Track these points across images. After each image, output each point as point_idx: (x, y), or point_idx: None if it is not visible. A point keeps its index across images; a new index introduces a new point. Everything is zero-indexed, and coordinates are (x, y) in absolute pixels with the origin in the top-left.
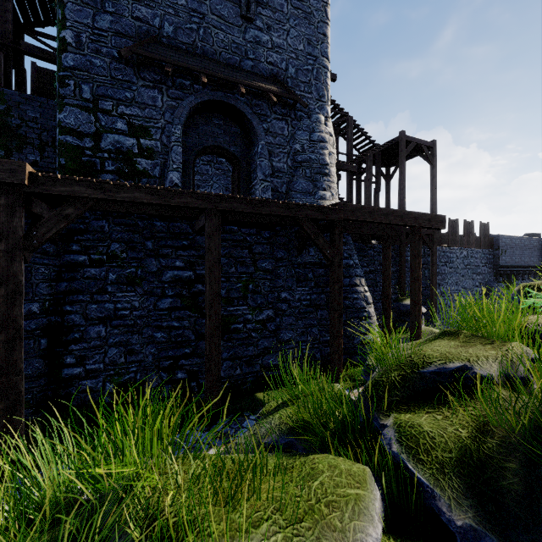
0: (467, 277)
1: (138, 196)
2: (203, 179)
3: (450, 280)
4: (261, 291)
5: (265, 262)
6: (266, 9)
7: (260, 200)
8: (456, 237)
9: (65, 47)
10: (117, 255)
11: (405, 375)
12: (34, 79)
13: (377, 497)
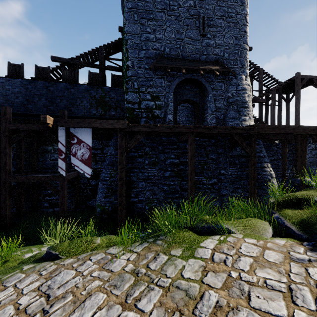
0: None
1: (162, 129)
2: None
3: None
4: (210, 169)
5: (212, 155)
6: (212, 28)
7: (213, 126)
8: None
9: (128, 68)
10: (148, 153)
11: (284, 200)
12: (112, 80)
13: (270, 228)
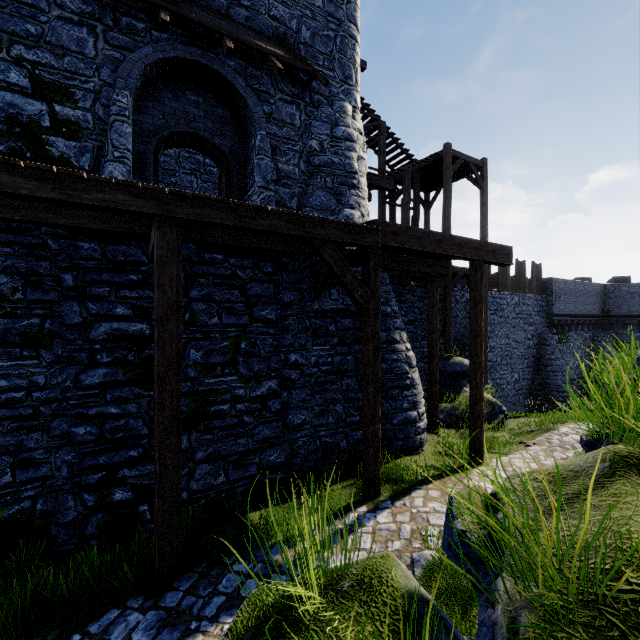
0: (519, 328)
1: (9, 180)
2: None
3: (500, 332)
4: (259, 353)
5: (266, 308)
6: None
7: (251, 206)
8: (507, 280)
9: None
10: (3, 295)
11: None
12: None
13: None
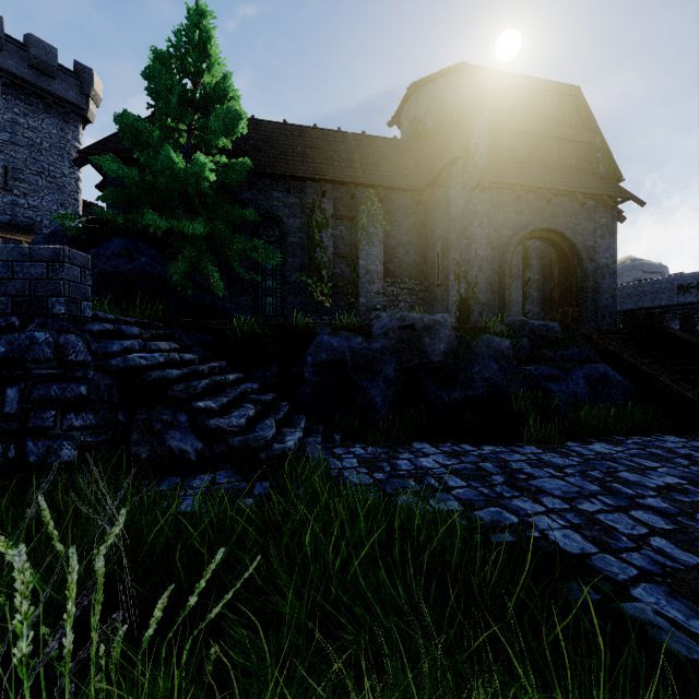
0: None
1: None
2: None
3: None
4: None
5: None
6: (23, 183)
7: None
8: None
9: None
10: None
11: None
12: None
13: None
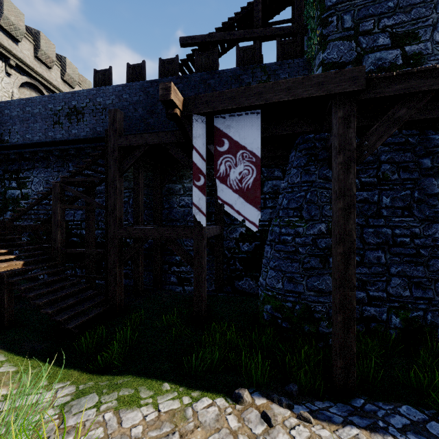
0: None
1: None
2: None
3: None
4: None
5: None
6: None
7: None
8: None
9: None
10: (387, 177)
11: None
12: (278, 52)
13: None
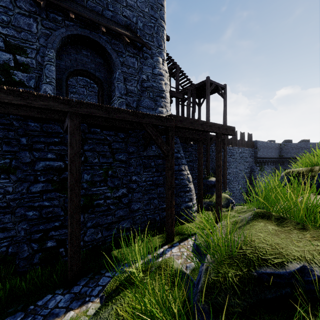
0: (241, 164)
1: None
2: (80, 97)
3: (233, 166)
4: (117, 176)
5: (121, 154)
6: None
7: (114, 108)
8: (236, 141)
9: None
10: None
11: (242, 275)
12: None
13: None
